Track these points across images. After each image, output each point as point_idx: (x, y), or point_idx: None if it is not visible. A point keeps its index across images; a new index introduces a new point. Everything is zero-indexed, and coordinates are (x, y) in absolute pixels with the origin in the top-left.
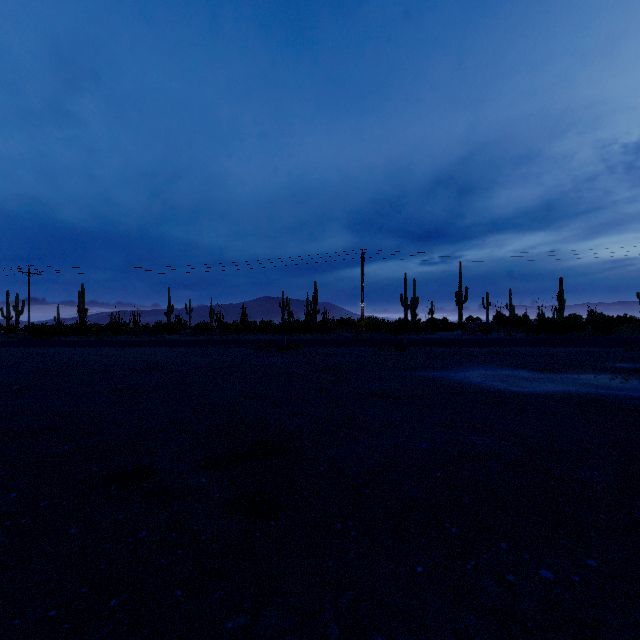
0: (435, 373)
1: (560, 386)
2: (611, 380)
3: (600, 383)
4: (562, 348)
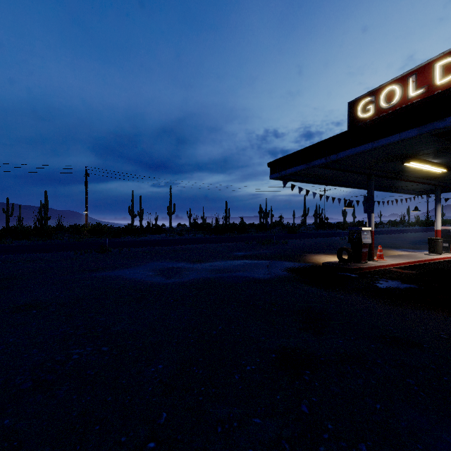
0: (115, 272)
1: (197, 273)
2: (228, 265)
3: (221, 268)
4: (216, 244)
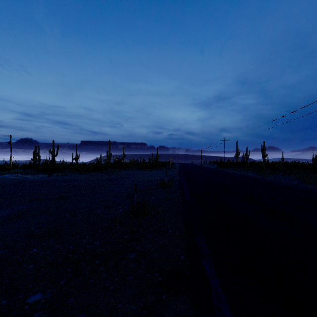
0: None
1: None
2: None
3: None
4: None
